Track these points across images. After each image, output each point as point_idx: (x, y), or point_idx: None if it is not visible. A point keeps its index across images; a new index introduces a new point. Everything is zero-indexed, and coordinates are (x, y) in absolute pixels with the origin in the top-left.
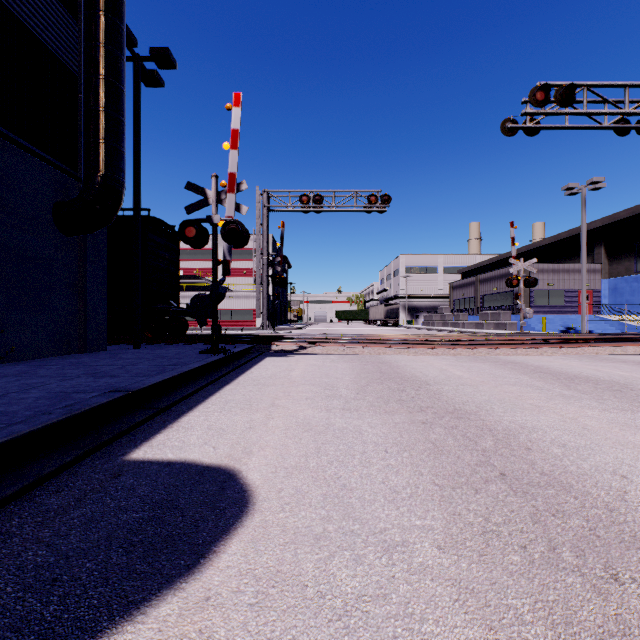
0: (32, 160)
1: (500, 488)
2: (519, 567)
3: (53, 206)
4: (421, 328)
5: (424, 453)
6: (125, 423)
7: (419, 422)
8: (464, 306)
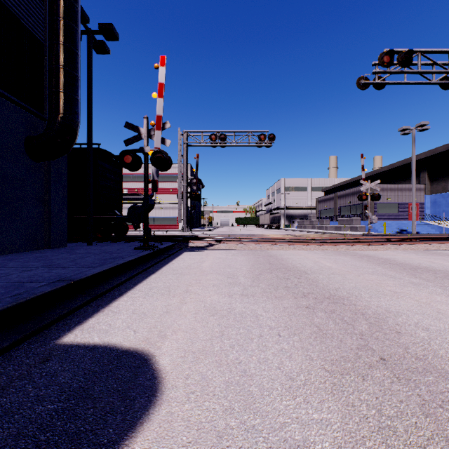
0: (8, 104)
1: (384, 374)
2: None
3: (25, 139)
4: (296, 230)
5: (311, 337)
6: (64, 308)
7: (303, 307)
8: (326, 214)
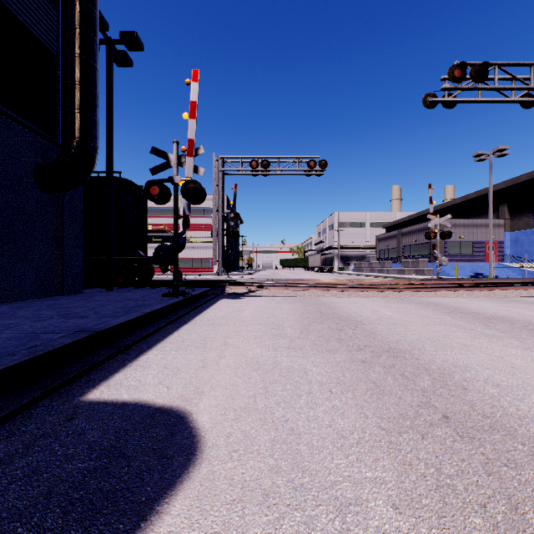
0: (15, 127)
1: (446, 433)
2: (484, 533)
3: (34, 167)
4: (352, 274)
5: (367, 393)
6: (87, 362)
7: (359, 361)
8: (388, 255)
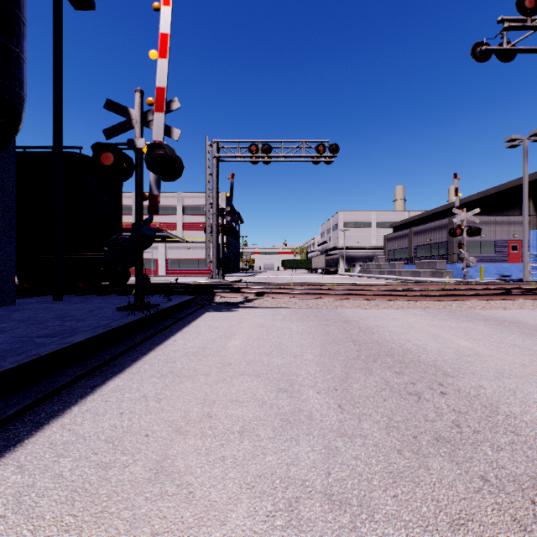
0: None
1: None
2: None
3: None
4: (360, 276)
5: None
6: None
7: None
8: (398, 256)
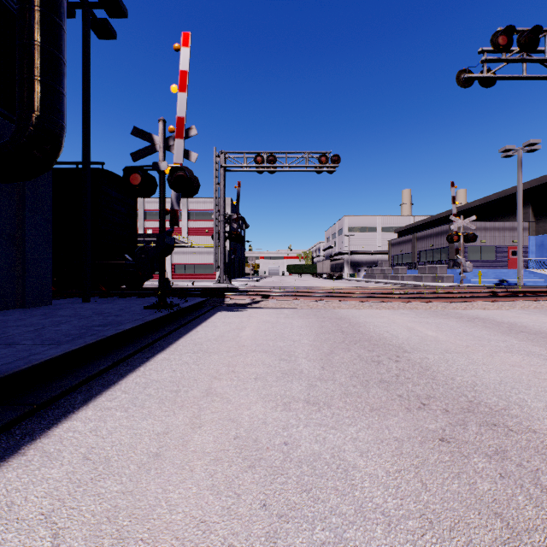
0: None
1: None
2: None
3: None
4: (364, 281)
5: None
6: None
7: (435, 437)
8: (402, 261)
